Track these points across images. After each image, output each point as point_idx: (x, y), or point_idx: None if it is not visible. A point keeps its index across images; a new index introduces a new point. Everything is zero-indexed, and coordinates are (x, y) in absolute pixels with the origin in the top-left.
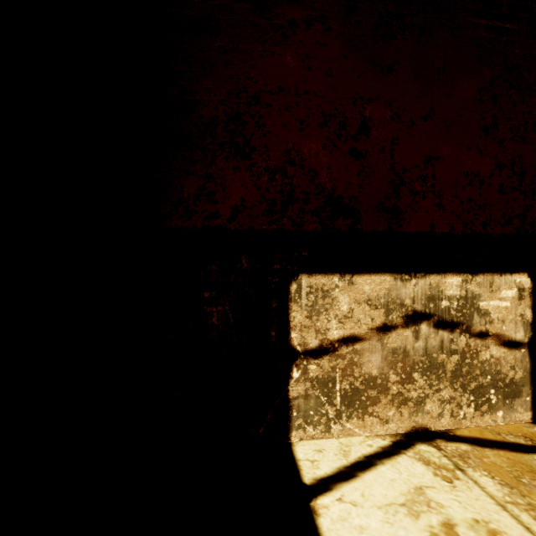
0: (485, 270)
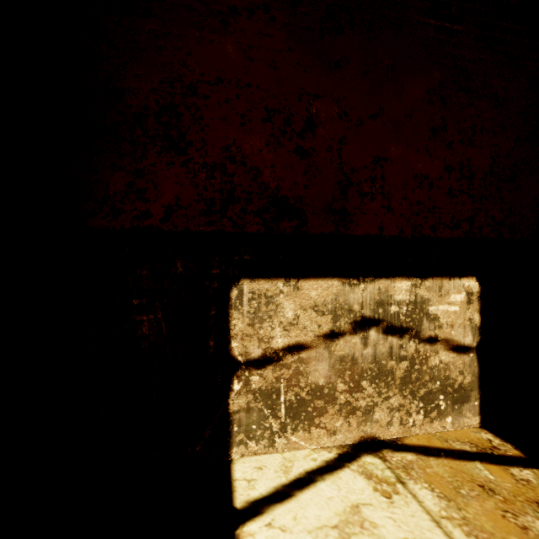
0: (434, 275)
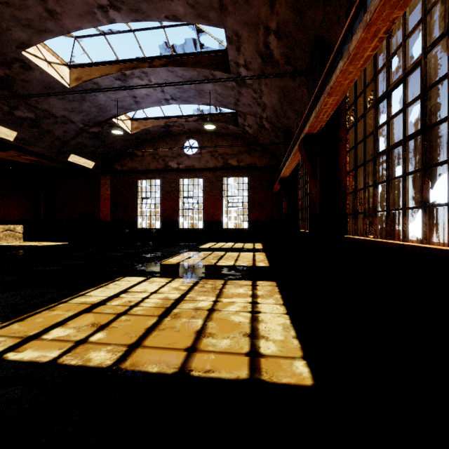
0: (17, 224)
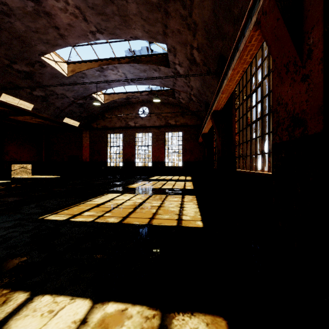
0: (28, 164)
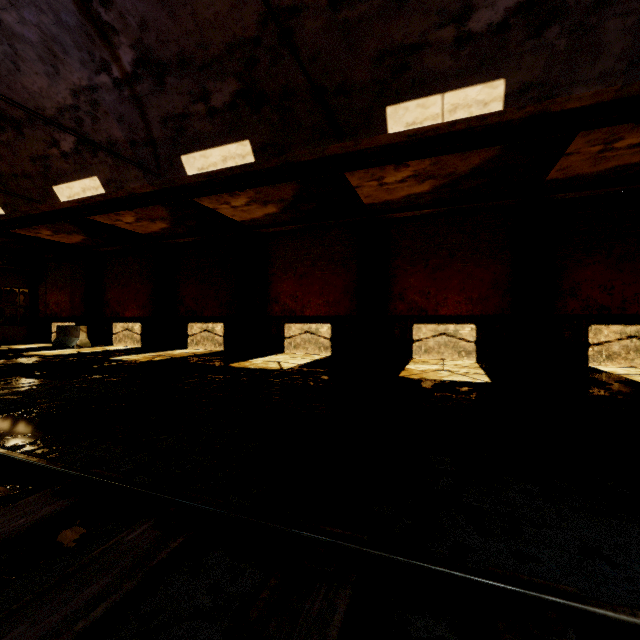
0: None
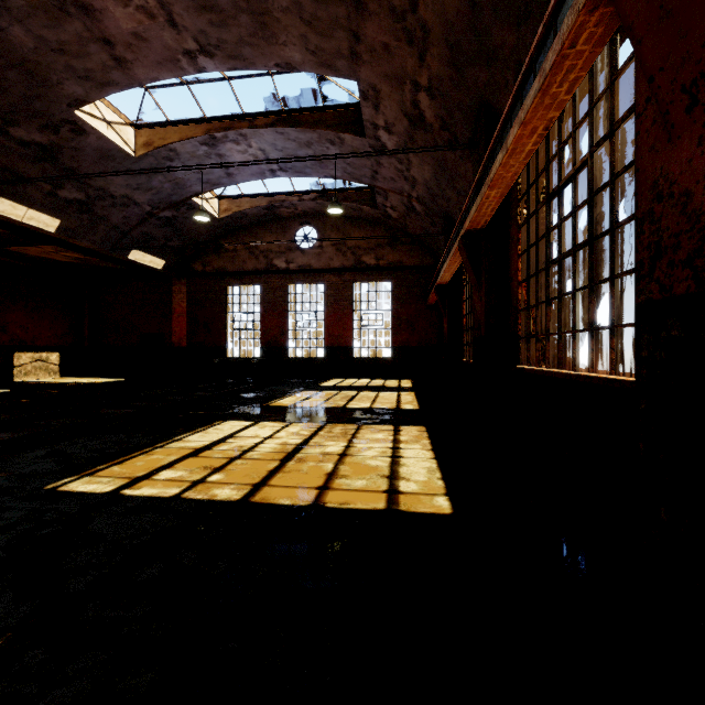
0: (51, 352)
